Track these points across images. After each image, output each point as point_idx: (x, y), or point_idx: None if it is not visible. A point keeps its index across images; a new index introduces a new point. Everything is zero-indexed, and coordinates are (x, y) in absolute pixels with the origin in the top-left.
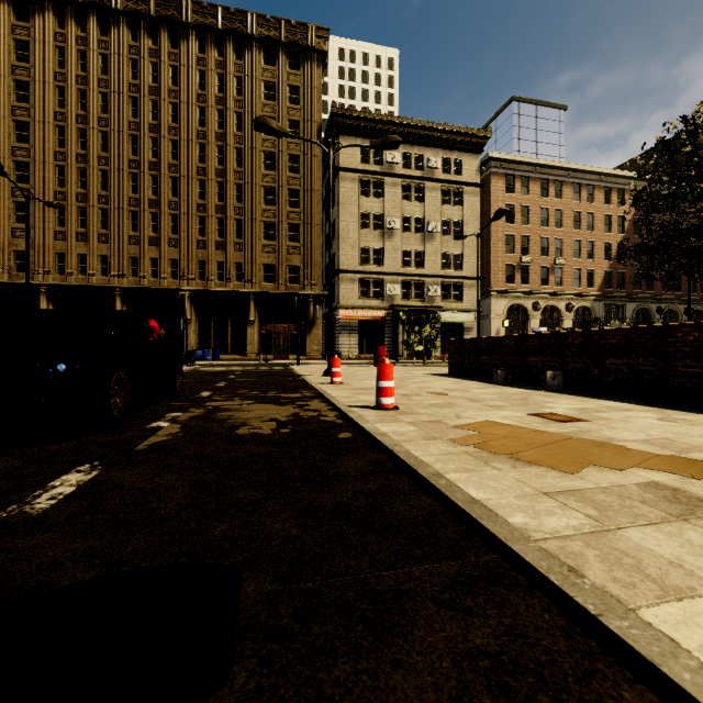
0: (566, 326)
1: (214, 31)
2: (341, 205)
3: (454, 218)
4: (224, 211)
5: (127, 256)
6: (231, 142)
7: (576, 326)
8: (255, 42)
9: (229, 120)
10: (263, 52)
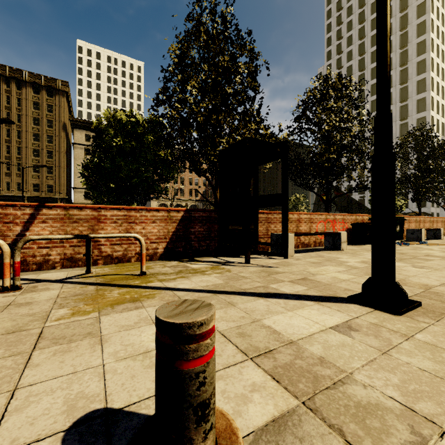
0: None
1: (4, 76)
2: (75, 159)
3: None
4: (10, 159)
5: None
6: (14, 127)
7: None
8: (28, 83)
9: (13, 117)
10: (32, 87)
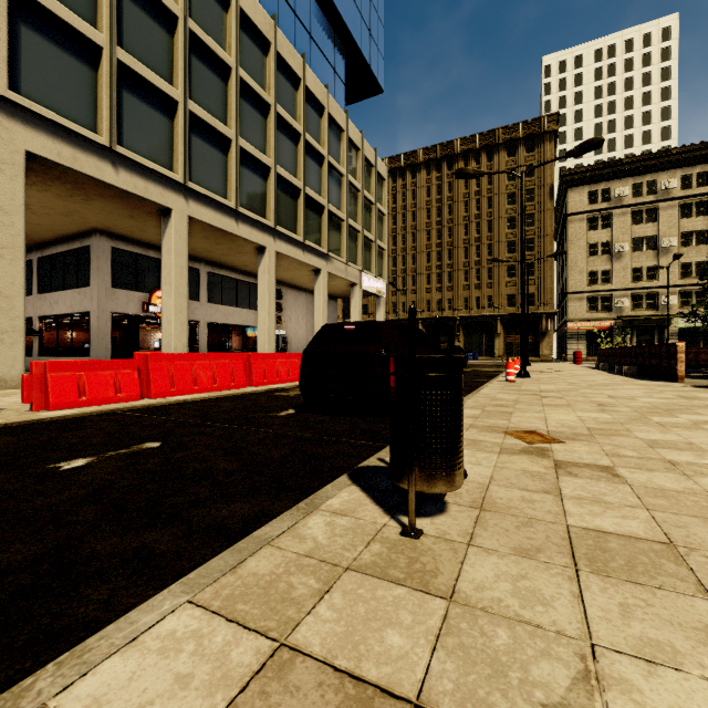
0: None
1: (473, 150)
2: (569, 242)
3: (696, 228)
4: (480, 264)
5: (425, 300)
6: (484, 218)
7: None
8: (500, 146)
9: (483, 204)
10: (506, 149)
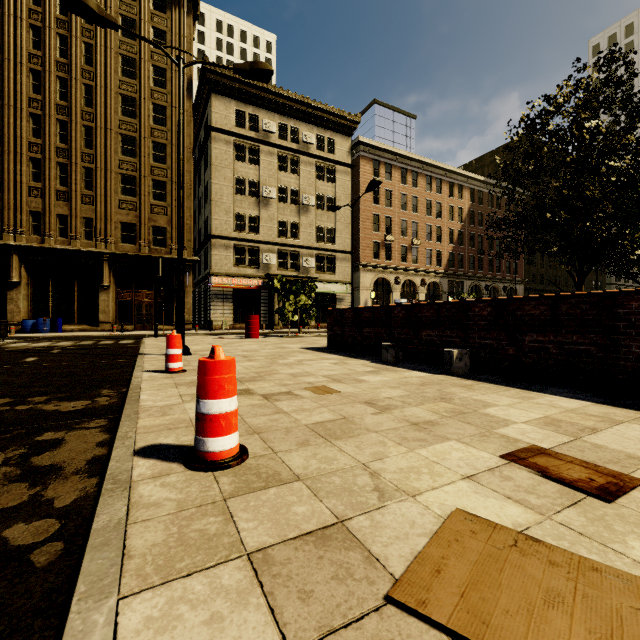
0: (420, 299)
1: None
2: (213, 167)
3: (327, 193)
4: (68, 155)
5: None
6: (77, 75)
7: (428, 299)
8: None
9: (74, 49)
10: None
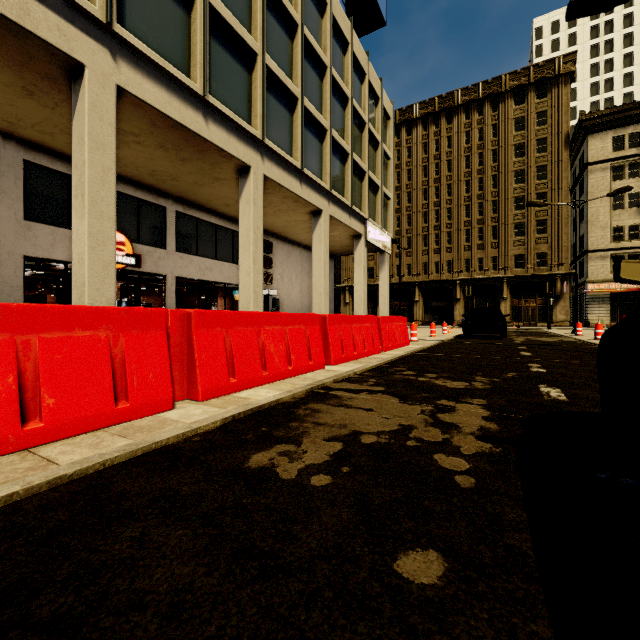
0: None
1: (476, 100)
2: (589, 195)
3: None
4: (483, 222)
5: (421, 262)
6: (488, 173)
7: None
8: (507, 93)
9: (486, 158)
10: (513, 97)
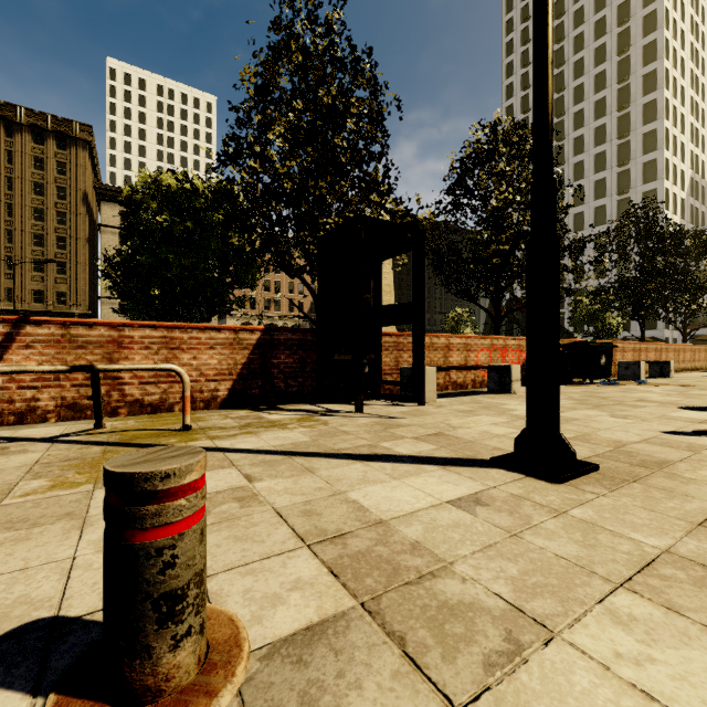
0: None
1: None
2: (103, 251)
3: None
4: None
5: None
6: (2, 198)
7: None
8: (25, 127)
9: None
10: (33, 134)
